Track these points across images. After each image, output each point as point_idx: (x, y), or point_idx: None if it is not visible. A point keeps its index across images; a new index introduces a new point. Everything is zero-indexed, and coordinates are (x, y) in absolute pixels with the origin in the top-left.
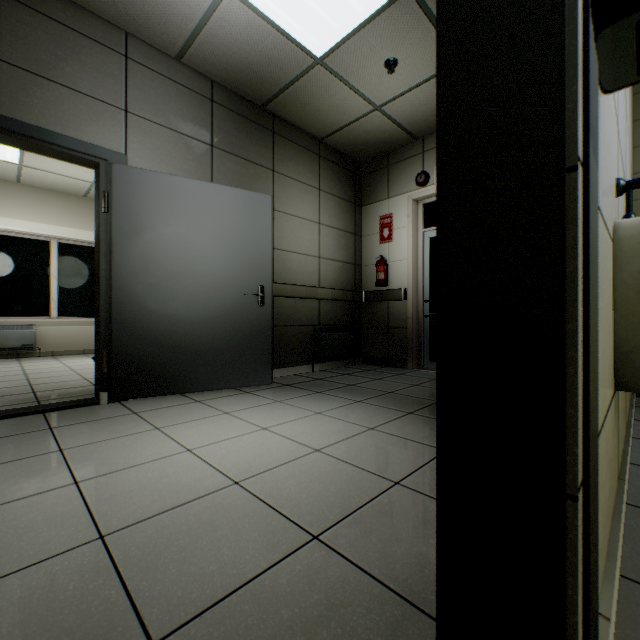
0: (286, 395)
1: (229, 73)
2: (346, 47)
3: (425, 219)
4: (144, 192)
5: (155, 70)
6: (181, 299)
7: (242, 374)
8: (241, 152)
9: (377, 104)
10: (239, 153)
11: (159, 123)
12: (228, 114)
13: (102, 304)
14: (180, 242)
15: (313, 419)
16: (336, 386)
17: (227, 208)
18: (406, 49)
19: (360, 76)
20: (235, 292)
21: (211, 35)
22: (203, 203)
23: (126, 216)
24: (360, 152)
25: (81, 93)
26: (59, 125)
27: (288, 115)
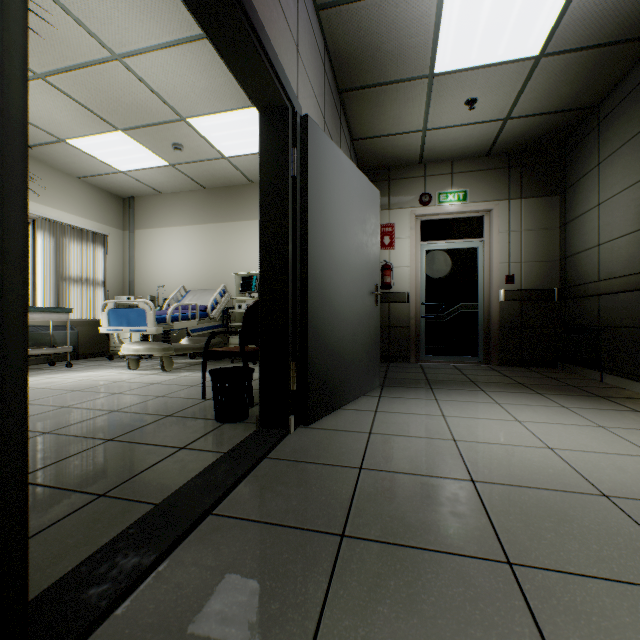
0: (420, 394)
1: (350, 47)
2: (460, 75)
3: (421, 233)
4: (324, 161)
5: (307, 10)
6: (342, 295)
7: (368, 378)
8: (332, 135)
9: (427, 127)
10: (332, 135)
11: (308, 77)
12: (329, 89)
13: (289, 299)
14: (342, 228)
15: (514, 408)
16: (422, 382)
17: (362, 197)
18: (490, 96)
19: (442, 101)
20: (365, 290)
21: (379, 6)
22: (352, 187)
23: (315, 187)
24: (370, 161)
25: (280, 4)
26: (270, 39)
27: (353, 108)
